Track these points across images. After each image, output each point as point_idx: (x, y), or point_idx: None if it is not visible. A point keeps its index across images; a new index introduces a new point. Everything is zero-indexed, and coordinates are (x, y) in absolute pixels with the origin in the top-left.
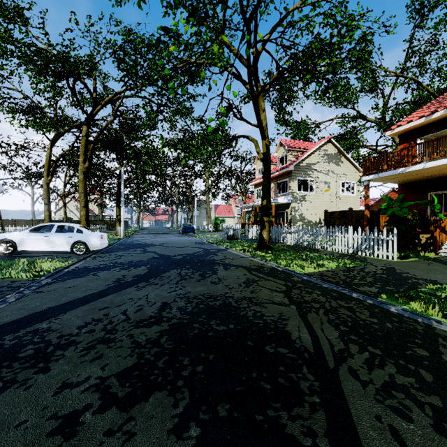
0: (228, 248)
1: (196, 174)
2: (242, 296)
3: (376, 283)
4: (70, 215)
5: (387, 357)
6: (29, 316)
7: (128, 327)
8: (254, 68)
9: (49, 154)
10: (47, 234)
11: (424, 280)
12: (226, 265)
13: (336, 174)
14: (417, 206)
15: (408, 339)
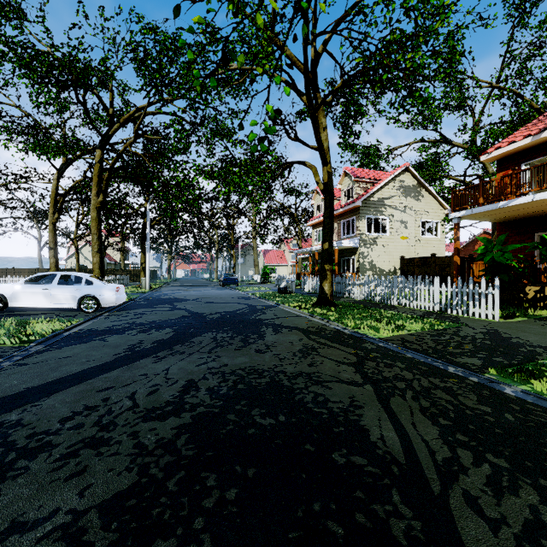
0: (279, 304)
1: (240, 213)
2: (298, 371)
3: (478, 352)
4: (84, 263)
5: (520, 474)
6: None
7: (134, 419)
8: (313, 74)
9: (55, 186)
10: (46, 286)
11: (542, 348)
12: (277, 326)
13: (416, 211)
14: (521, 250)
15: (543, 441)
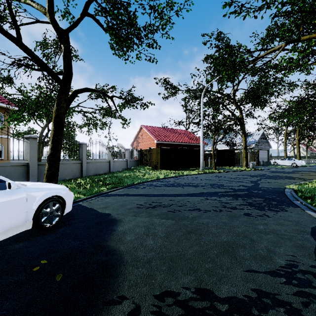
0: None
1: None
2: None
3: None
4: None
5: None
6: (282, 169)
7: (294, 170)
8: None
9: (285, 131)
10: (284, 160)
11: None
12: None
13: None
14: None
15: None
